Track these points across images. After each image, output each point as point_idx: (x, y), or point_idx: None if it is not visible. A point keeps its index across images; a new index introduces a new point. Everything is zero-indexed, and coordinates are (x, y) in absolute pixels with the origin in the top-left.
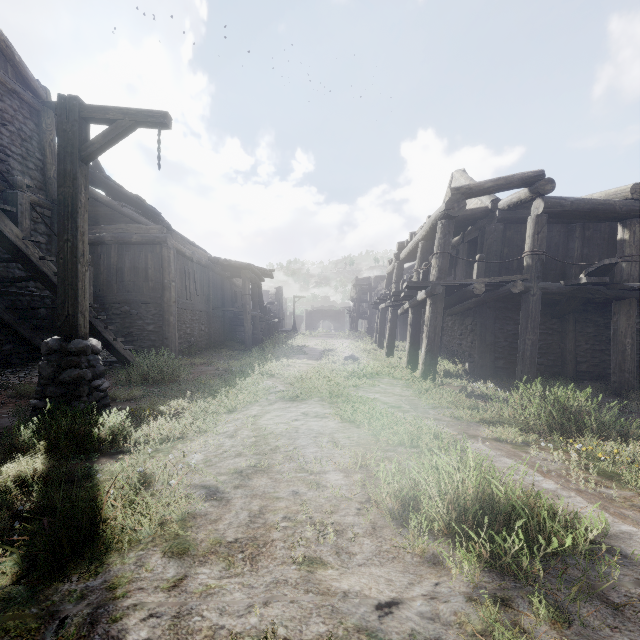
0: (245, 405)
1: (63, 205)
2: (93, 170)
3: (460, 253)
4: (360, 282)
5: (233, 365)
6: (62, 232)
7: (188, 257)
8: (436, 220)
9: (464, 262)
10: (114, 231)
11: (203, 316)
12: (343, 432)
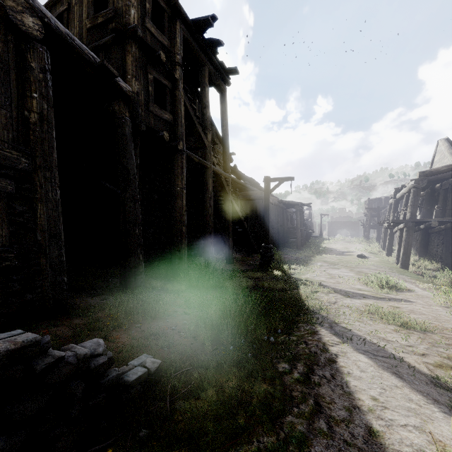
0: (318, 268)
1: (265, 207)
2: (233, 169)
3: (440, 195)
4: (372, 202)
5: (299, 255)
6: (265, 215)
7: (271, 203)
8: (410, 187)
9: (441, 201)
10: (242, 195)
11: (276, 230)
12: (355, 276)
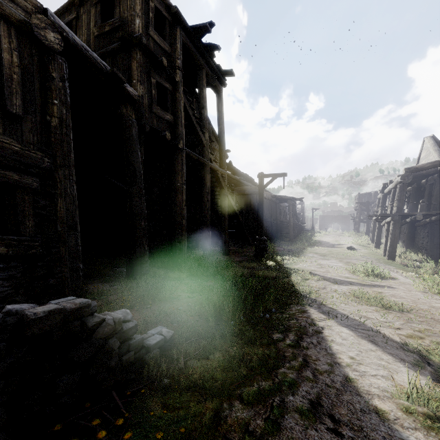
0: (309, 259)
1: (259, 201)
2: (228, 165)
3: (425, 190)
4: (362, 196)
5: (292, 248)
6: (259, 209)
7: (264, 197)
8: (397, 183)
9: (426, 196)
10: (237, 190)
11: (269, 224)
12: (344, 266)
